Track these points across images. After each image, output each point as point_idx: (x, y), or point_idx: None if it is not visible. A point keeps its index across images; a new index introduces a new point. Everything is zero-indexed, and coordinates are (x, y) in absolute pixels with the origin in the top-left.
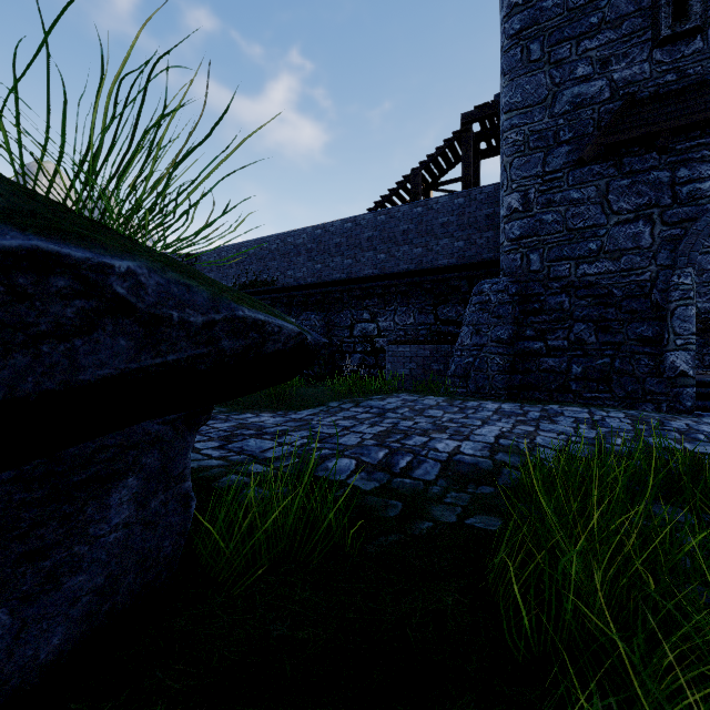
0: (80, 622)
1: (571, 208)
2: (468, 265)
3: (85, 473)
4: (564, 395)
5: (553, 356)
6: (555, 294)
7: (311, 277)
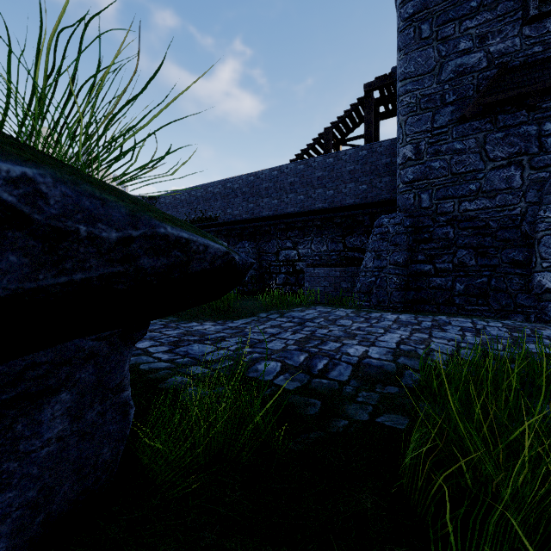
0: (10, 537)
1: (455, 156)
2: (370, 204)
3: (15, 390)
4: (449, 308)
5: (440, 276)
6: (441, 226)
7: (245, 214)
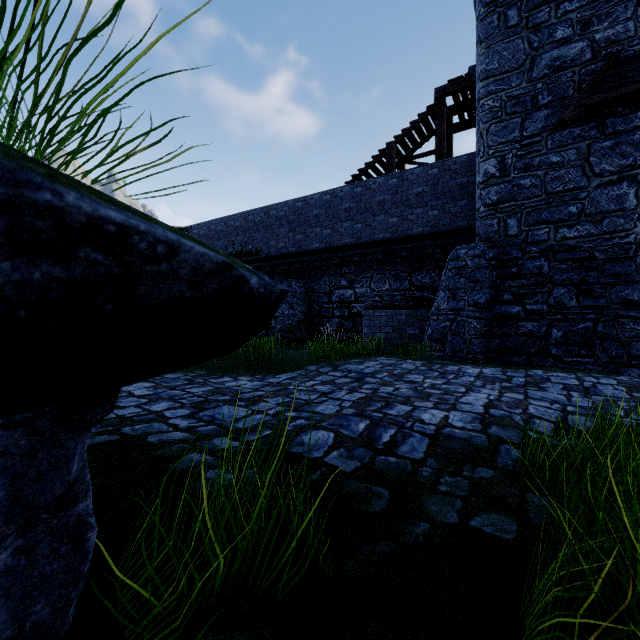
0: None
1: (550, 171)
2: (442, 233)
3: None
4: (543, 359)
5: (531, 320)
6: (533, 258)
7: (292, 247)
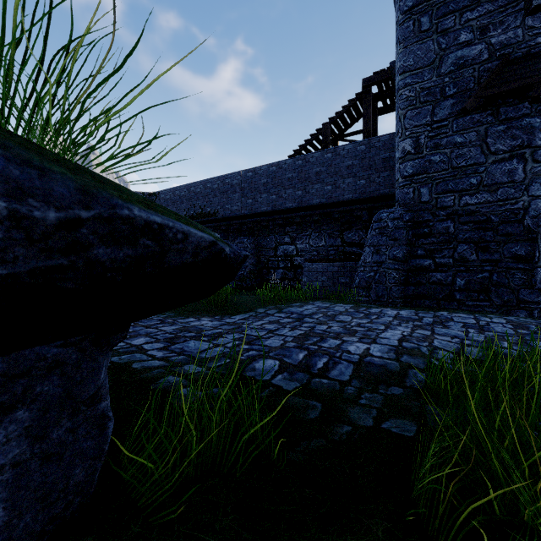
0: None
1: (455, 150)
2: (368, 199)
3: None
4: (449, 303)
5: (440, 271)
6: (441, 220)
7: (244, 210)
